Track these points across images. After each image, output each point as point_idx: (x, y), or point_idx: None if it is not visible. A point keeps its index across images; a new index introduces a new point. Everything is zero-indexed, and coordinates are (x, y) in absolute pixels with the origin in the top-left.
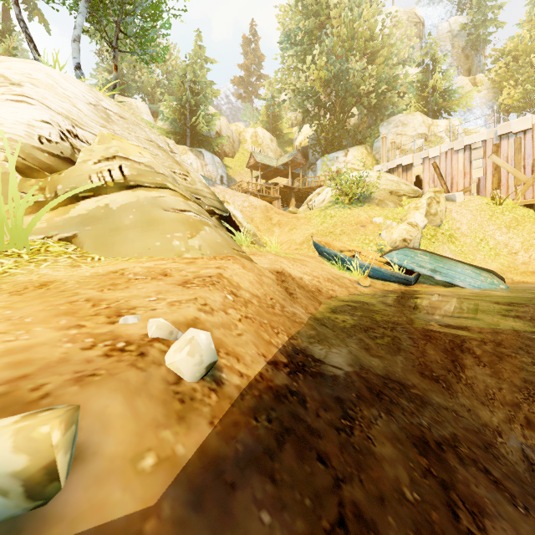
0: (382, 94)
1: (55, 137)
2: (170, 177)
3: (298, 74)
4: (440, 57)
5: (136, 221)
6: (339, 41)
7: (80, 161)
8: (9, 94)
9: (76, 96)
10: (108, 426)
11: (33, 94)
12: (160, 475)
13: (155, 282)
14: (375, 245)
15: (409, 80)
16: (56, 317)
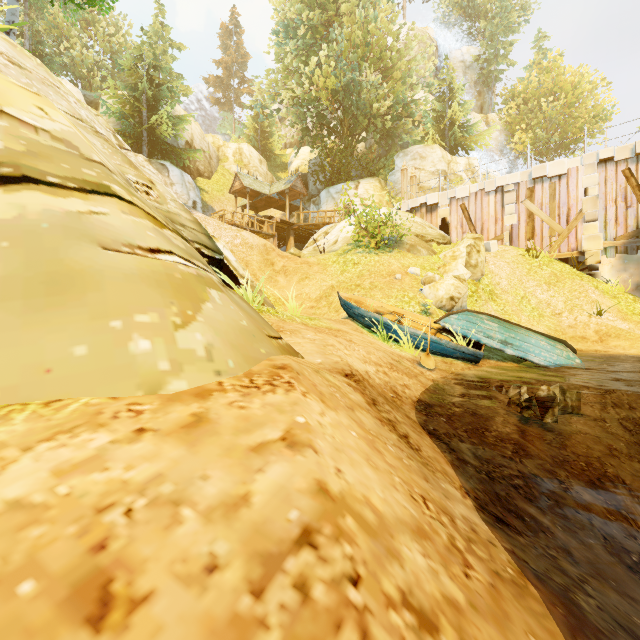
0: (398, 119)
1: None
2: (120, 176)
3: (298, 79)
4: (459, 85)
5: (8, 276)
6: (351, 45)
7: None
8: None
9: None
10: None
11: None
12: None
13: None
14: (418, 304)
15: (424, 108)
16: None
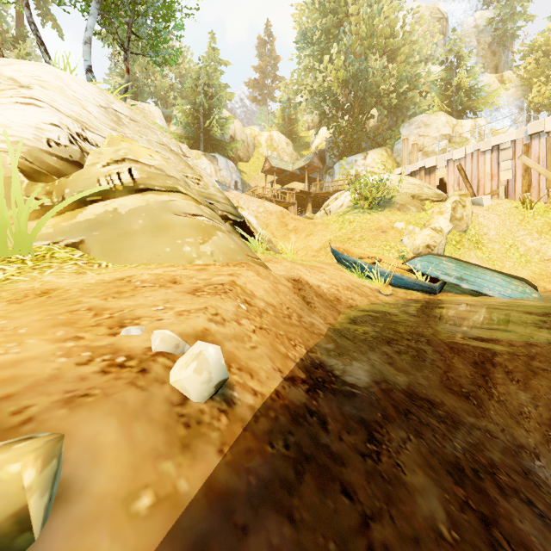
0: (403, 94)
1: (64, 140)
2: (182, 181)
3: (314, 75)
4: (465, 53)
5: (146, 225)
6: (358, 39)
7: (88, 164)
8: (18, 96)
9: (86, 99)
10: (98, 458)
11: (42, 96)
12: (158, 519)
13: (163, 290)
14: (397, 251)
15: (431, 79)
16: (53, 327)
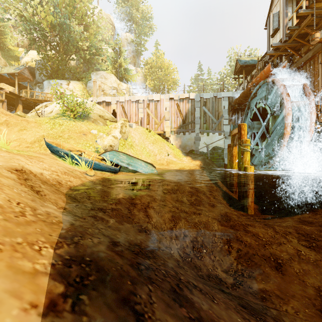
0: (93, 55)
1: None
2: None
3: (25, 5)
4: (123, 50)
5: None
6: (63, 2)
7: None
8: None
9: None
10: None
11: None
12: None
13: None
14: (94, 147)
15: (107, 54)
16: None
